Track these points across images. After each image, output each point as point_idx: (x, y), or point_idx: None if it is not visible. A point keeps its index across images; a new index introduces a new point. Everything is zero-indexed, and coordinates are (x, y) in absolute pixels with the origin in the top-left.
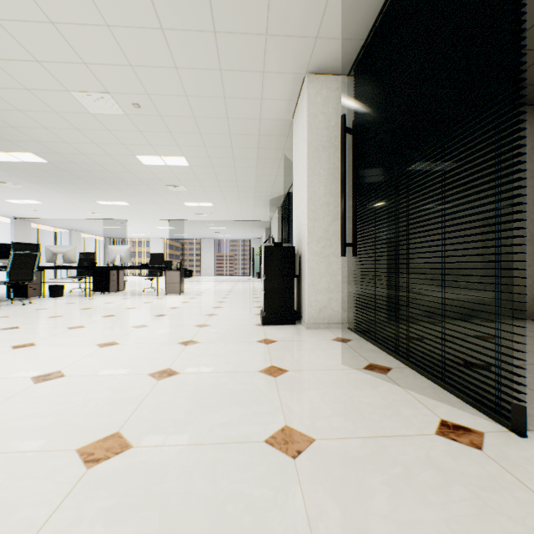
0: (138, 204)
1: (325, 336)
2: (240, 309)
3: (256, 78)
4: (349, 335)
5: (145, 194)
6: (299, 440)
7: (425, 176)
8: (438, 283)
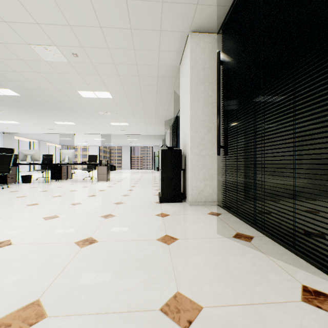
0: (81, 124)
1: (203, 211)
2: (145, 191)
3: (155, 35)
4: (219, 210)
5: (85, 117)
6: (189, 309)
7: (279, 96)
8: (277, 174)
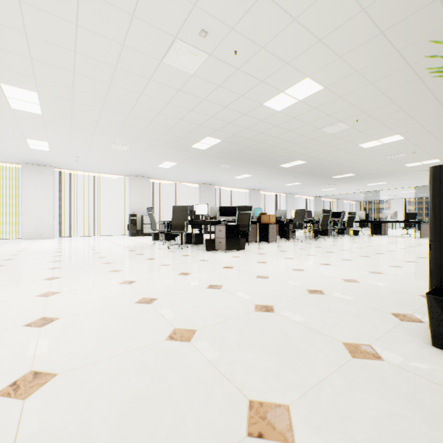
0: (393, 182)
1: None
2: None
3: None
4: None
5: (401, 177)
6: None
7: None
8: None
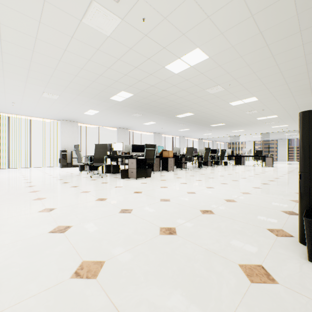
0: (248, 130)
1: None
2: None
3: (309, 97)
4: None
5: (253, 127)
6: None
7: None
8: None
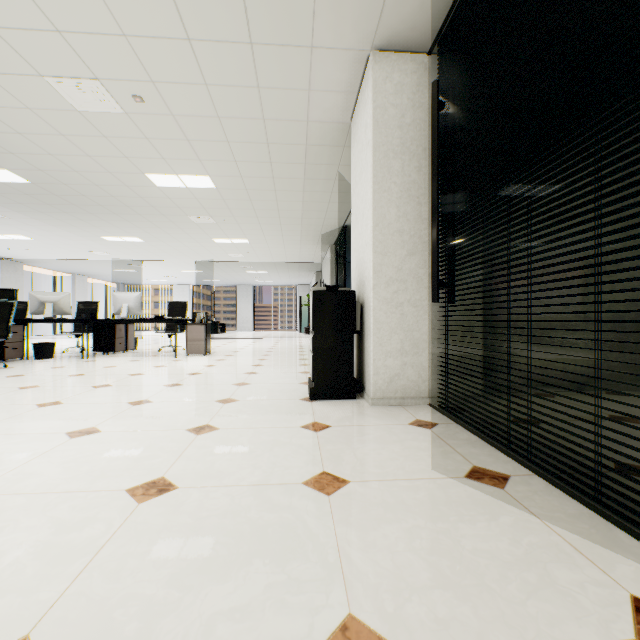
0: (155, 241)
1: (399, 418)
2: (281, 375)
3: (301, 56)
4: (432, 415)
5: (162, 228)
6: None
7: (565, 176)
8: (548, 341)
